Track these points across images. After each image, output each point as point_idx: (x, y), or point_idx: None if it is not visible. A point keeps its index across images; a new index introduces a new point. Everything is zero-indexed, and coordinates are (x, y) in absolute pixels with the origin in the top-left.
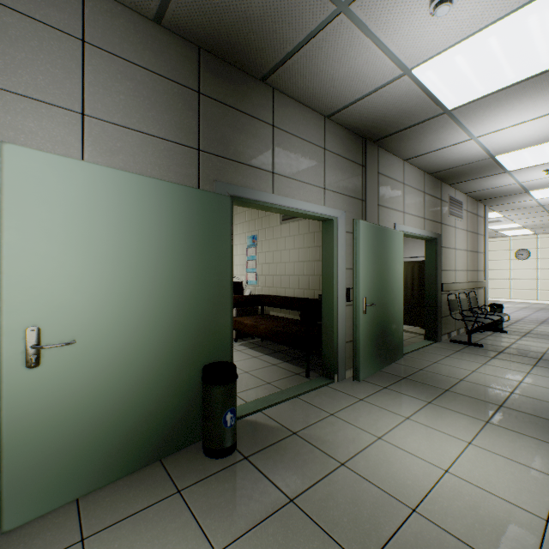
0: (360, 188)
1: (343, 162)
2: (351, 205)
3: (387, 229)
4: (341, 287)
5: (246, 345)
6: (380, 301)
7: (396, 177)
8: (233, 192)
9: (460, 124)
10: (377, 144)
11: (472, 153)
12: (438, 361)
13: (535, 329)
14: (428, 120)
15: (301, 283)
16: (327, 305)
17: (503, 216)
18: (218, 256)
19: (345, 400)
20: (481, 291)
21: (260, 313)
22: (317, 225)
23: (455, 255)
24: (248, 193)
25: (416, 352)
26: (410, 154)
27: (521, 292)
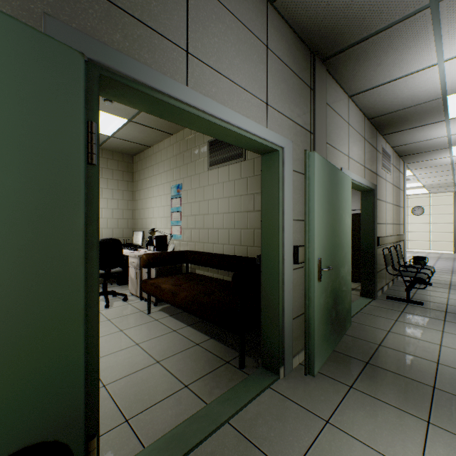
0: (308, 116)
1: (290, 75)
2: (298, 135)
3: (339, 171)
4: (288, 245)
5: (167, 310)
6: (333, 262)
7: (342, 113)
8: (97, 56)
9: (436, 34)
10: (325, 66)
11: (426, 88)
12: (391, 329)
13: (453, 280)
14: (402, 21)
15: (231, 238)
16: (268, 270)
17: (413, 175)
18: (40, 183)
19: (303, 425)
20: (401, 243)
21: (185, 271)
22: (251, 168)
23: (385, 208)
24: (134, 69)
25: (360, 314)
26: (359, 87)
27: (417, 242)
